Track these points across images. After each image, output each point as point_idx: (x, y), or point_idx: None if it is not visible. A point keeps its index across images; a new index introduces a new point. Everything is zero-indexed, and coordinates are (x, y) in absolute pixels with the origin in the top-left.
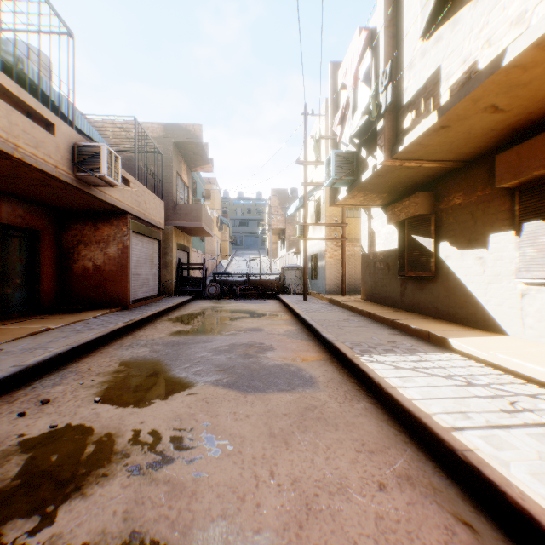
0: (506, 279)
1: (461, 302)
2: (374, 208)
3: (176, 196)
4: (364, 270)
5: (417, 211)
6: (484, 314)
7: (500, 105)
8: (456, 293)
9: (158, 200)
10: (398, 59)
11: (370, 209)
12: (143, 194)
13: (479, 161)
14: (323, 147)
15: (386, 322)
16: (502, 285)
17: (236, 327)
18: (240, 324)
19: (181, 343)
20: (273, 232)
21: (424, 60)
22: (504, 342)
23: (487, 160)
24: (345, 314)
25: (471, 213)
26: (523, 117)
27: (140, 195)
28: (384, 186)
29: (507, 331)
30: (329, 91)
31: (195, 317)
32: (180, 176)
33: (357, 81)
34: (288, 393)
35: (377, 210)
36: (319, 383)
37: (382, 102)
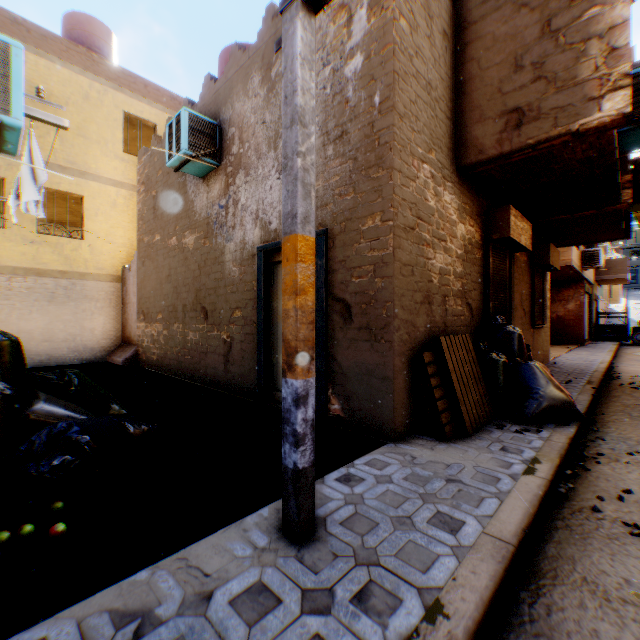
0: None
1: None
2: None
3: None
4: None
5: None
6: None
7: None
8: None
9: None
10: None
11: None
12: None
13: None
14: None
15: None
16: None
17: None
18: None
19: None
20: None
21: None
22: None
23: None
24: None
25: None
26: None
27: None
28: None
29: None
30: None
31: None
32: None
33: None
34: None
35: None
36: None
37: None
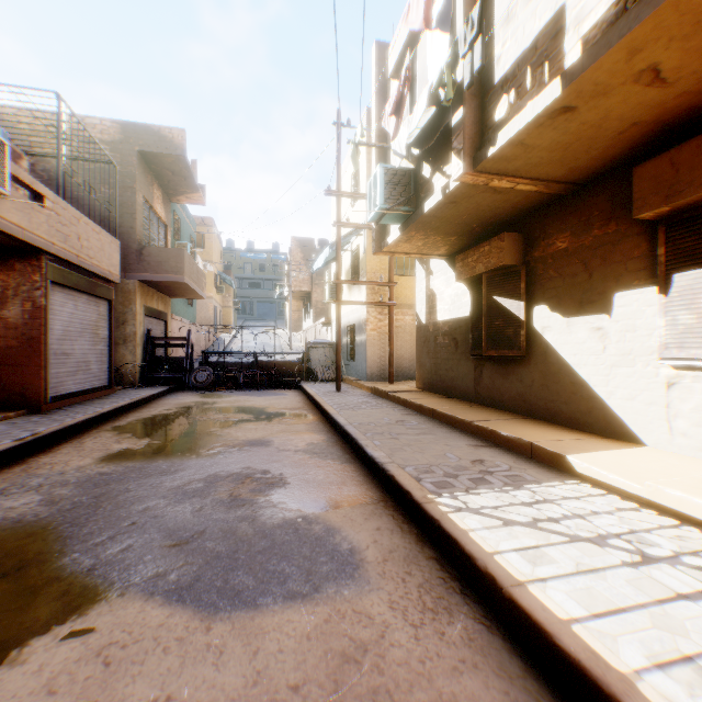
0: (642, 361)
1: (567, 394)
2: (435, 260)
3: (145, 235)
4: (421, 347)
5: (503, 260)
6: (605, 413)
7: (665, 68)
8: (559, 380)
9: (108, 236)
10: (484, 13)
11: (430, 262)
12: (76, 223)
13: (596, 184)
14: (363, 176)
15: (459, 424)
16: (636, 370)
17: (227, 439)
18: (235, 434)
19: (116, 479)
20: (295, 297)
21: (533, 4)
22: (651, 460)
23: (610, 182)
24: (397, 412)
25: (584, 262)
26: (685, 102)
27: (68, 223)
28: (455, 223)
29: (643, 439)
30: (374, 85)
31: (163, 422)
32: (152, 206)
33: (430, 15)
34: (305, 605)
35: (440, 263)
36: (368, 566)
37: (465, 72)
